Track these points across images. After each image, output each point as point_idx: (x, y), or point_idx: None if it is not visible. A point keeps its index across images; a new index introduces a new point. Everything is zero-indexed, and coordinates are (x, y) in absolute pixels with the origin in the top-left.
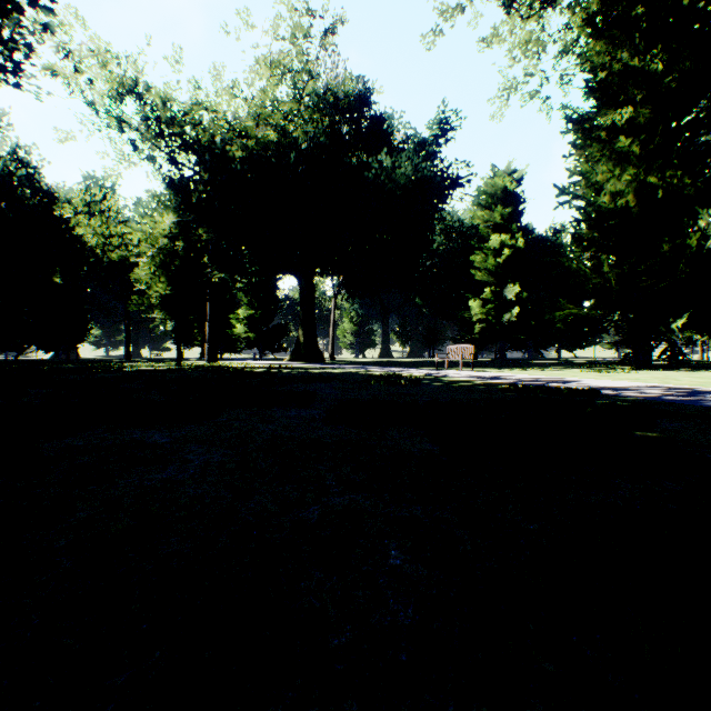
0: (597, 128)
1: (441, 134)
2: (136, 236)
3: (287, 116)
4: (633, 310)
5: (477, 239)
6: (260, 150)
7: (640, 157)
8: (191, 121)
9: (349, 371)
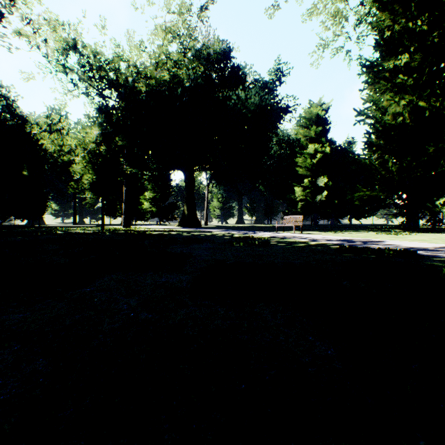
0: (382, 71)
1: (277, 79)
2: (73, 142)
3: (176, 64)
4: (406, 192)
5: (299, 147)
6: (158, 87)
7: (413, 89)
8: (113, 68)
9: (217, 234)
